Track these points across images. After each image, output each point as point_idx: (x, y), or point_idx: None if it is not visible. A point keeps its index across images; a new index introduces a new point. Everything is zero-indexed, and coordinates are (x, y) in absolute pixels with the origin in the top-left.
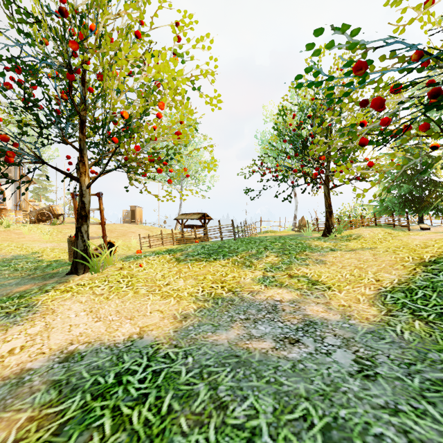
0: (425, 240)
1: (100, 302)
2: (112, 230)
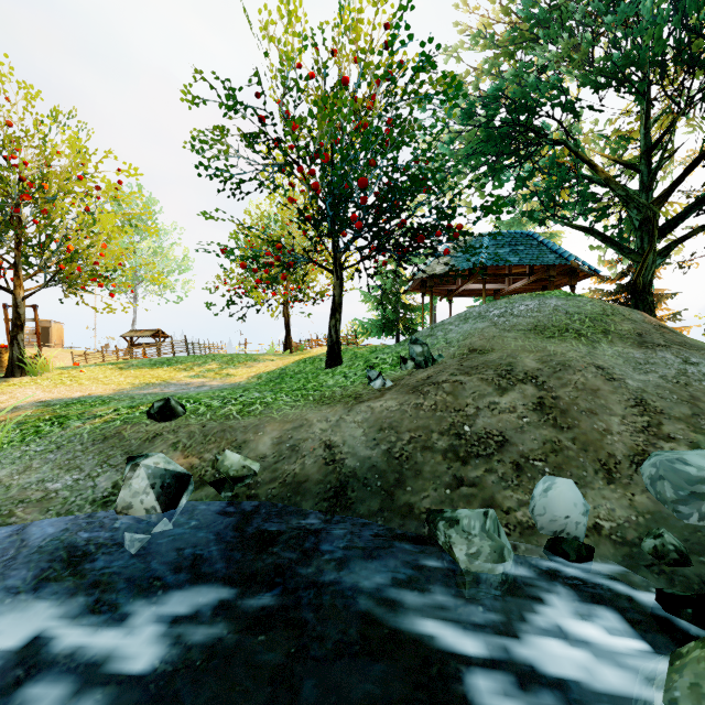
0: None
1: (50, 388)
2: None
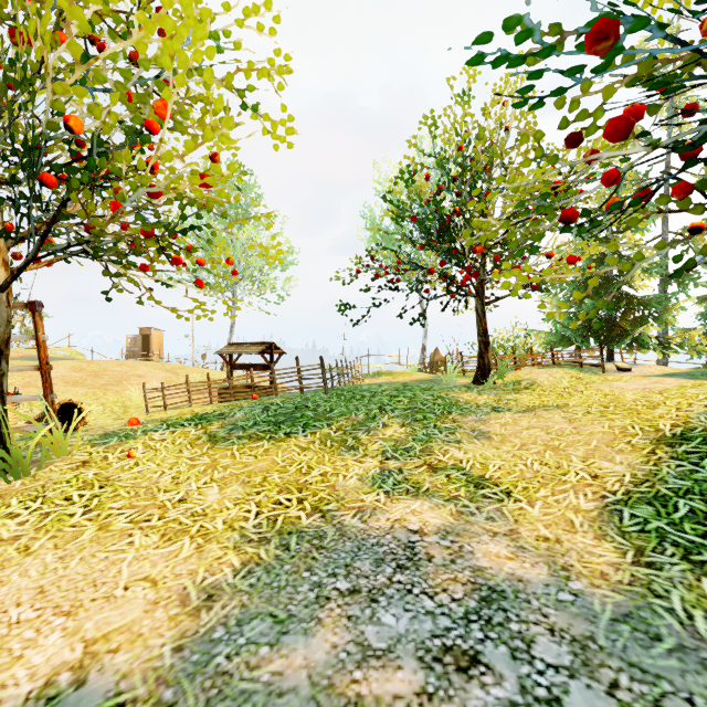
0: (642, 392)
1: (2, 562)
2: (98, 372)
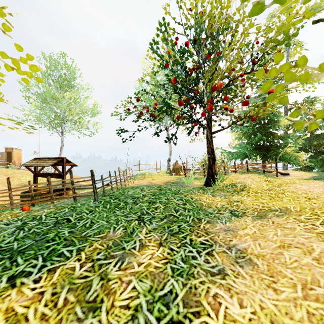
0: None
1: None
2: None
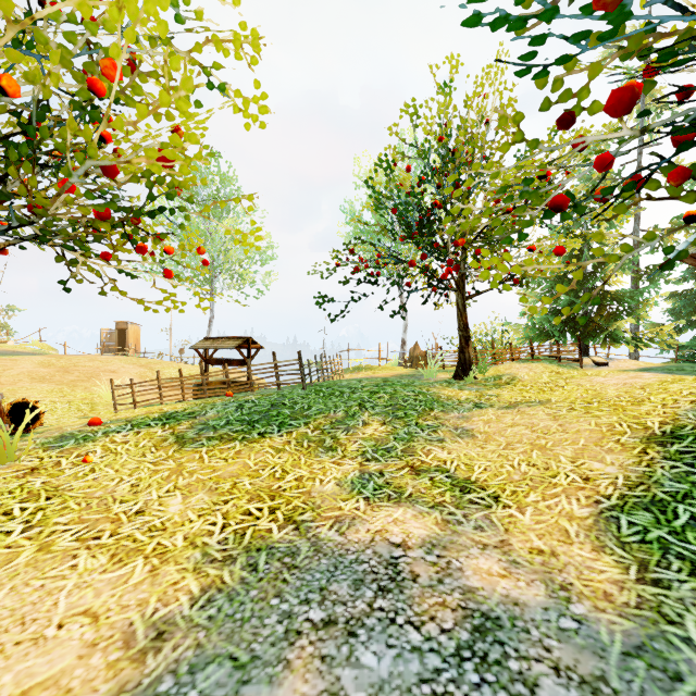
0: (624, 387)
1: None
2: (68, 367)
